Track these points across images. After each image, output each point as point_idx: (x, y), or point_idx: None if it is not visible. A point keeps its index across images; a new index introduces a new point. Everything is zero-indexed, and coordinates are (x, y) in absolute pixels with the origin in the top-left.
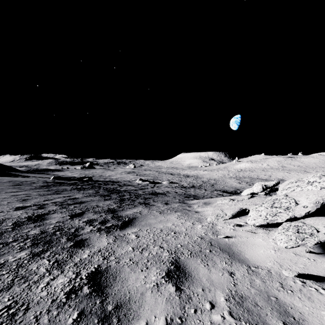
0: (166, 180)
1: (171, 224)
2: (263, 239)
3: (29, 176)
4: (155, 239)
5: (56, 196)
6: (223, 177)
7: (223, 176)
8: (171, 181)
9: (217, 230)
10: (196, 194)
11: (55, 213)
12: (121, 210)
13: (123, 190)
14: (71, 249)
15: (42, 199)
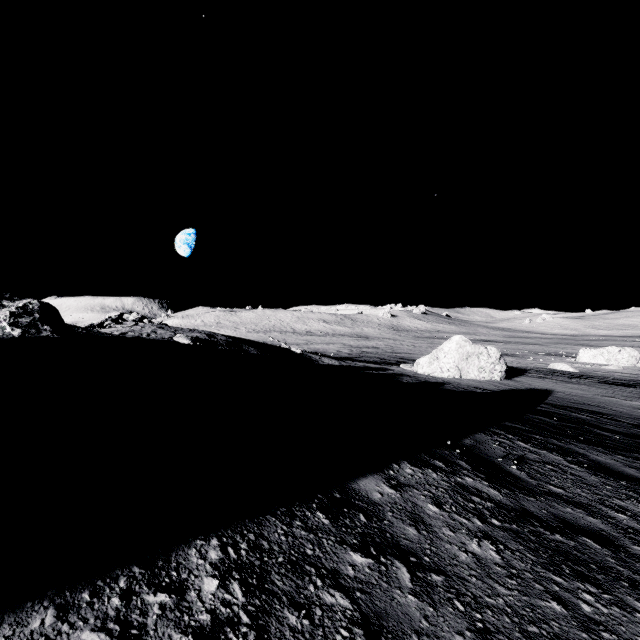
0: None
1: None
2: None
3: None
4: None
5: None
6: None
7: None
8: None
9: None
10: None
11: None
12: None
13: None
14: None
15: None
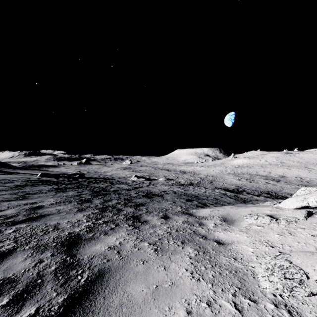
0: (162, 176)
1: (185, 312)
2: None
3: (15, 173)
4: None
5: (15, 203)
6: (221, 174)
7: (220, 172)
8: (168, 177)
9: None
10: (197, 194)
11: None
12: (88, 239)
13: (113, 191)
14: None
15: None
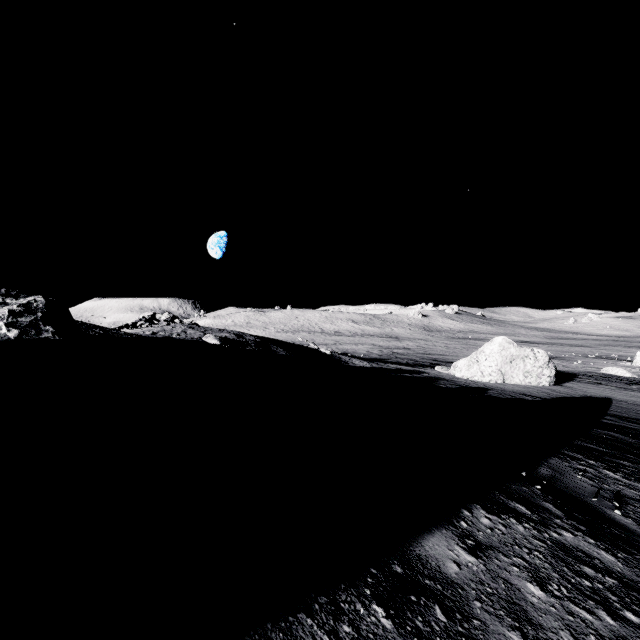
0: None
1: None
2: None
3: None
4: None
5: None
6: None
7: None
8: None
9: None
10: None
11: None
12: None
13: None
14: None
15: None
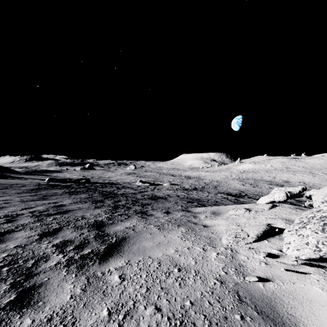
0: (167, 182)
1: (174, 251)
2: (322, 289)
3: (23, 178)
4: (148, 285)
5: (40, 202)
6: (226, 179)
7: (225, 177)
8: (173, 182)
9: (240, 264)
10: (199, 197)
11: (23, 229)
12: (110, 224)
13: (120, 194)
14: (2, 314)
15: (21, 207)
